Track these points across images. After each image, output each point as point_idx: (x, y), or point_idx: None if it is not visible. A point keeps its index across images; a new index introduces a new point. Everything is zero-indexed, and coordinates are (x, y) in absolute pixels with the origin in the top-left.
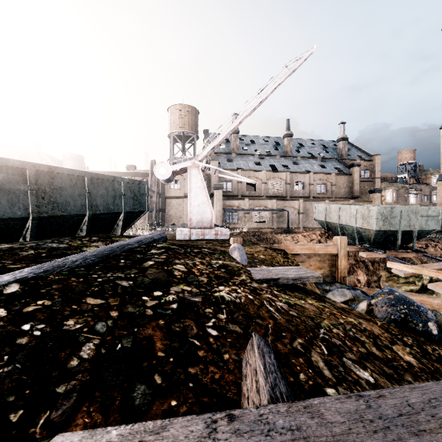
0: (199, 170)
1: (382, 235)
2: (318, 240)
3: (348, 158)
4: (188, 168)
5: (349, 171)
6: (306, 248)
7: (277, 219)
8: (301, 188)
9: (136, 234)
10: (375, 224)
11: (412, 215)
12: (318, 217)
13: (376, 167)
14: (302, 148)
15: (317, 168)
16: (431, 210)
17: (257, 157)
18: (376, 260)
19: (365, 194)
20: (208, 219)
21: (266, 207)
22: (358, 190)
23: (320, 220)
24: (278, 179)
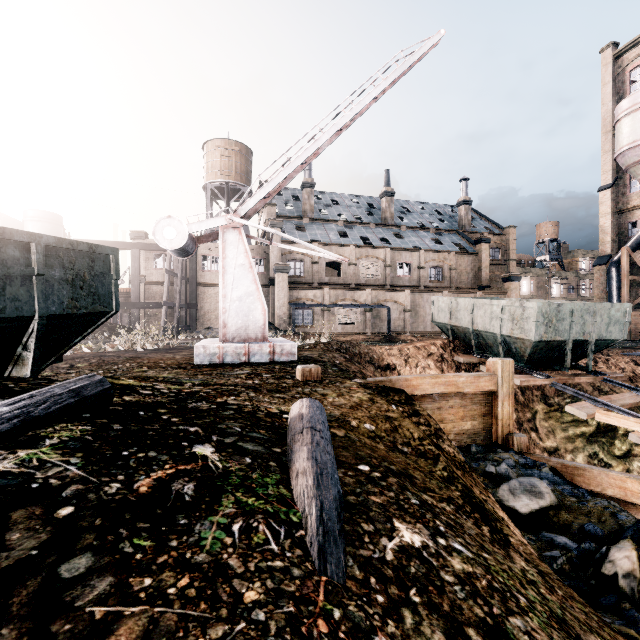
0: (242, 235)
1: (542, 349)
2: (439, 355)
3: (472, 230)
4: (220, 230)
5: (475, 249)
6: (443, 384)
7: (373, 320)
8: (407, 273)
9: (131, 349)
10: (534, 330)
11: (588, 316)
12: (437, 317)
13: (511, 244)
14: (407, 213)
15: (429, 244)
16: (615, 308)
17: (341, 225)
18: (528, 386)
19: (495, 283)
20: (257, 325)
21: (356, 301)
22: (487, 277)
23: (441, 323)
24: (374, 258)
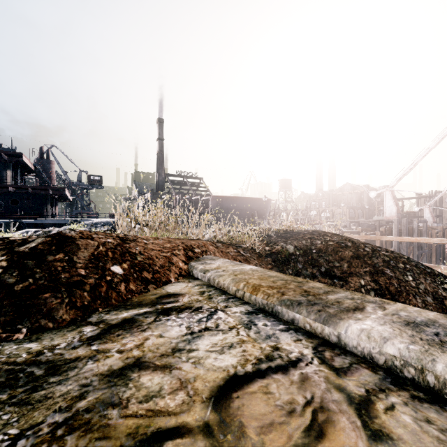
0: (428, 208)
1: None
2: None
3: None
4: (424, 208)
5: None
6: None
7: None
8: None
9: None
10: None
11: None
12: None
13: None
14: None
15: None
16: None
17: None
18: None
19: None
20: (430, 221)
21: None
22: None
23: None
24: None
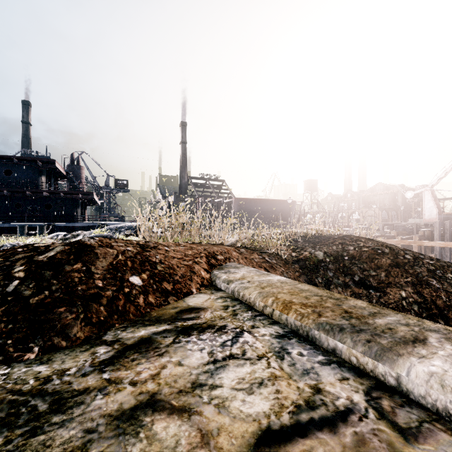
0: None
1: None
2: None
3: None
4: None
5: None
6: None
7: None
8: None
9: None
10: None
11: None
12: None
13: None
14: None
15: None
16: None
17: None
18: None
19: None
20: None
21: None
22: None
23: None
24: None
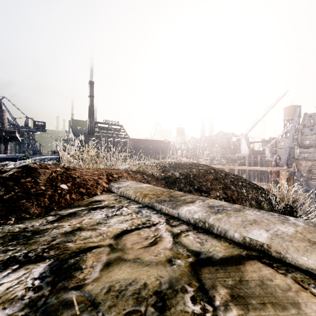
0: (268, 148)
1: None
2: (314, 162)
3: None
4: (265, 148)
5: None
6: None
7: None
8: None
9: None
10: None
11: None
12: None
13: None
14: None
15: None
16: None
17: None
18: None
19: None
20: (269, 156)
21: None
22: None
23: None
24: None
